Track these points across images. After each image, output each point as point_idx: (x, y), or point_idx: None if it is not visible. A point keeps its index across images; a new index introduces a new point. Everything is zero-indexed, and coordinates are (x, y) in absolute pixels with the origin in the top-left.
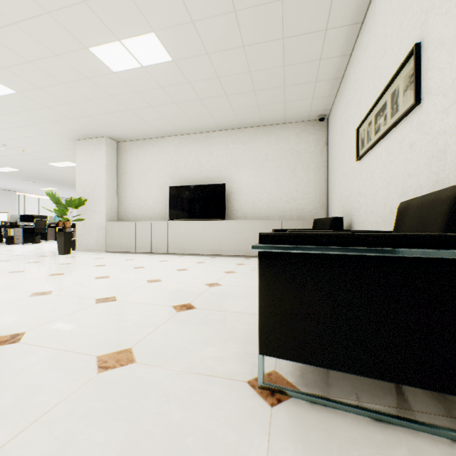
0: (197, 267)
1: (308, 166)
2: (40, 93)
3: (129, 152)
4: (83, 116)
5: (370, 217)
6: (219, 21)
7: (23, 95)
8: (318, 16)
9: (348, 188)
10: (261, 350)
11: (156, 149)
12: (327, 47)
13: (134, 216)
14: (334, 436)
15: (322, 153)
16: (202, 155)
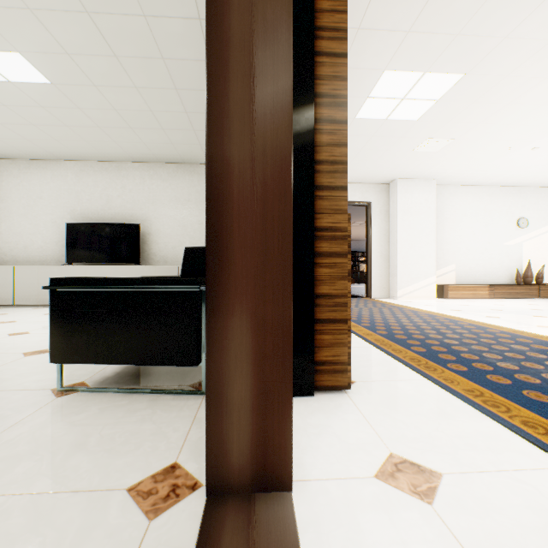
0: None
1: None
2: None
3: (6, 173)
4: None
5: None
6: (100, 60)
7: None
8: (204, 79)
9: None
10: (52, 360)
11: (48, 175)
12: None
13: (14, 258)
14: (89, 402)
15: None
16: (113, 188)
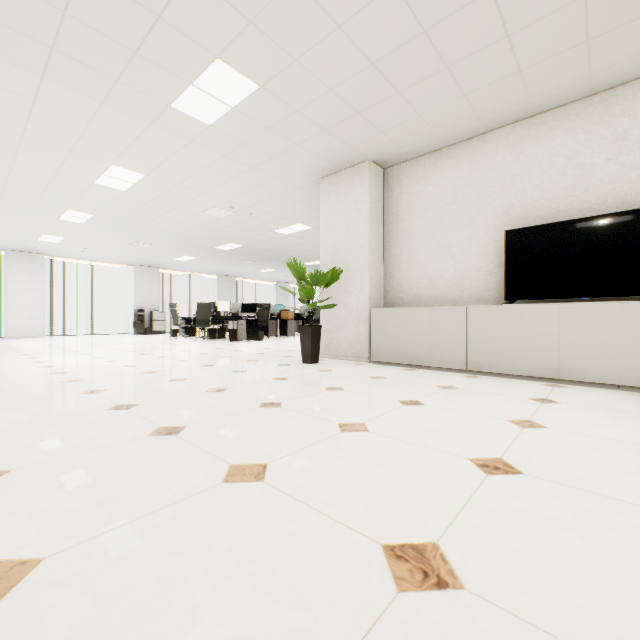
0: None
1: None
2: (292, 76)
3: (405, 181)
4: (346, 117)
5: None
6: None
7: (267, 92)
8: None
9: None
10: None
11: (463, 164)
12: None
13: (415, 297)
14: None
15: None
16: (591, 149)
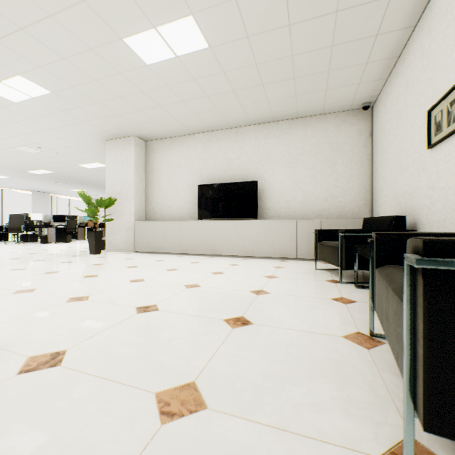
0: (233, 270)
1: (349, 160)
2: (73, 92)
3: (157, 150)
4: (113, 115)
5: (453, 215)
6: None
7: (58, 95)
8: None
9: (409, 182)
10: (429, 425)
11: (184, 147)
12: (387, 19)
13: (161, 215)
14: None
15: (366, 145)
16: (232, 152)
